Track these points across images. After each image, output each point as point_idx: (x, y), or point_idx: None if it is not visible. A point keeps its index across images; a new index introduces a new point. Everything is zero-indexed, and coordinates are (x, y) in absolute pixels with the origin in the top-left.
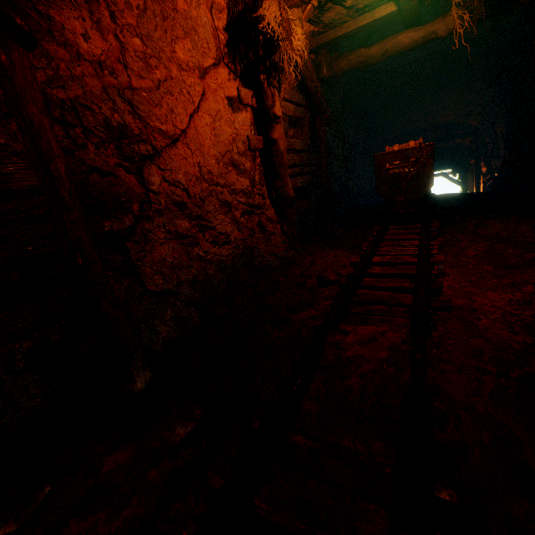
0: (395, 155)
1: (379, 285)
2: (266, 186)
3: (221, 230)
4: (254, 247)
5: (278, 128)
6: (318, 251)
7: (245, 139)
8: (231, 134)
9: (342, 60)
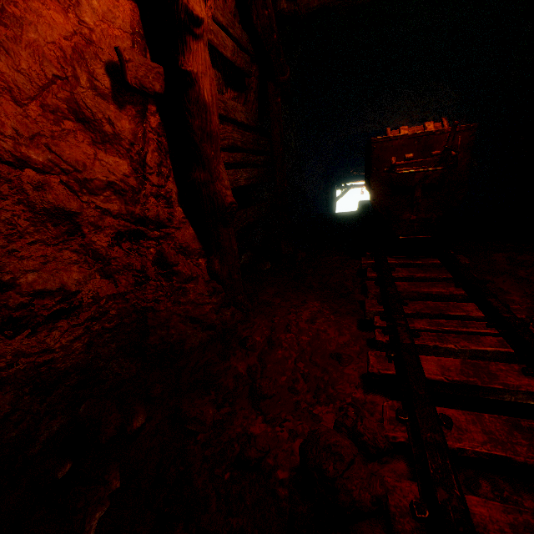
0: (408, 141)
1: None
2: (175, 180)
3: (41, 284)
4: (148, 307)
5: (199, 49)
6: (278, 302)
7: (114, 59)
8: (67, 32)
9: None
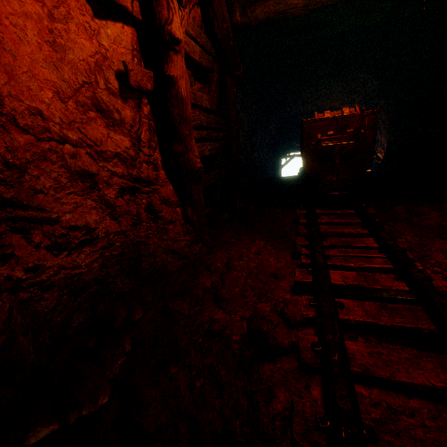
0: (330, 122)
1: (396, 378)
2: (160, 151)
3: (73, 222)
4: (141, 242)
5: (178, 60)
6: (233, 241)
7: (121, 68)
8: (91, 52)
9: (258, 6)
